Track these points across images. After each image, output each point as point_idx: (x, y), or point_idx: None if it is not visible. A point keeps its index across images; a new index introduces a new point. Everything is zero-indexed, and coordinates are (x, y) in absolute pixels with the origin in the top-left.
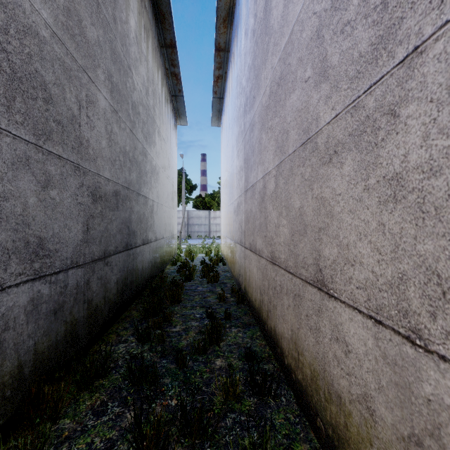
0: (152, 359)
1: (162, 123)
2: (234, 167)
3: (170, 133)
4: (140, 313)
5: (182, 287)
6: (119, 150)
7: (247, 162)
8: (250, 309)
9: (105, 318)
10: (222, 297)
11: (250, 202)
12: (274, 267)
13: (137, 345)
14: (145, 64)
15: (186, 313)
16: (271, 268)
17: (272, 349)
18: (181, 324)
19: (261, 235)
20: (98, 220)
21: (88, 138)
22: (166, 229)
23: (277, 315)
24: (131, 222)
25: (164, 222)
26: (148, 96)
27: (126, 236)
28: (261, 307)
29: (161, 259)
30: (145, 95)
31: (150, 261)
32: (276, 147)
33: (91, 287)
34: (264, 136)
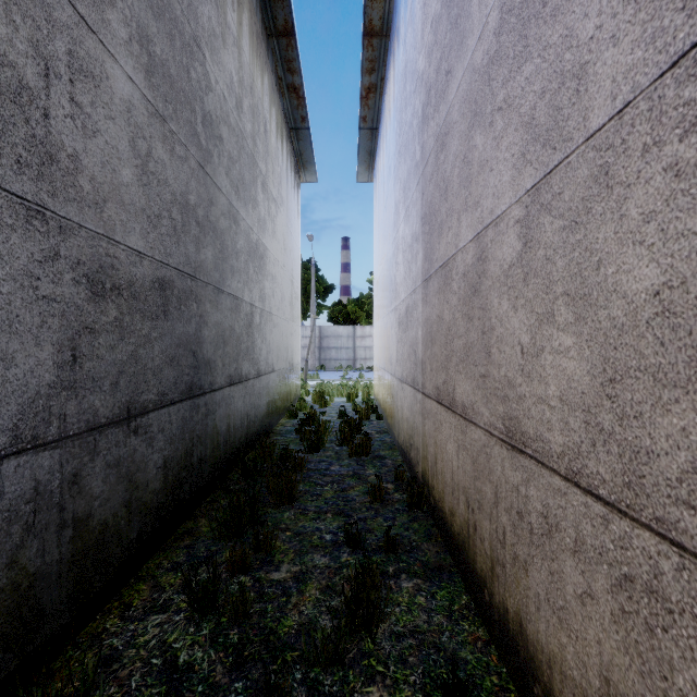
0: (210, 675)
1: (272, 171)
2: (399, 241)
3: (287, 193)
4: (210, 529)
5: (302, 466)
6: (169, 198)
7: (429, 219)
8: (438, 525)
9: (131, 547)
10: (378, 492)
11: (438, 300)
12: (518, 459)
13: (187, 621)
14: (234, 51)
15: (305, 530)
16: (504, 459)
17: (509, 665)
18: (291, 560)
19: (471, 373)
20: (108, 338)
21: (75, 151)
22: (280, 356)
23: (530, 590)
24: (200, 343)
25: (276, 344)
26: (240, 113)
27: (188, 371)
28: (471, 539)
29: (269, 409)
30: (234, 110)
31: (245, 415)
32: (527, 141)
33: (87, 487)
34: (481, 139)
